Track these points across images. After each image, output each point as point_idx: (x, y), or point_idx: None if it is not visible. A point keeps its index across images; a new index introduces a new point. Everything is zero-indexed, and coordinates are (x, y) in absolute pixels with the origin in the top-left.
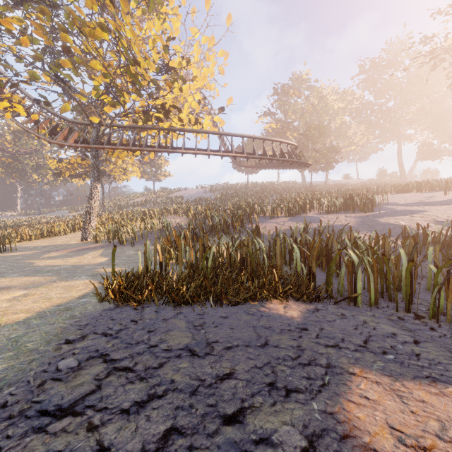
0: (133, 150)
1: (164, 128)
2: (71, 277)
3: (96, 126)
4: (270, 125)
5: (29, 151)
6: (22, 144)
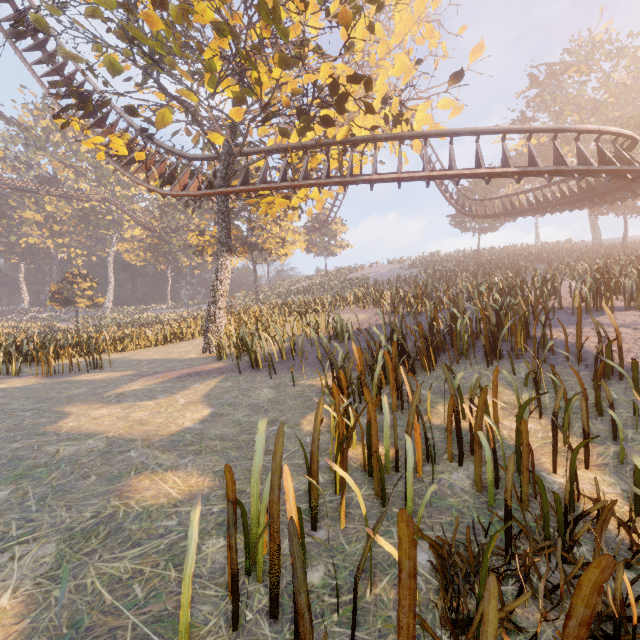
0: (280, 188)
1: (337, 142)
2: (1, 546)
3: (224, 157)
4: (524, 141)
5: (176, 228)
6: (170, 220)
